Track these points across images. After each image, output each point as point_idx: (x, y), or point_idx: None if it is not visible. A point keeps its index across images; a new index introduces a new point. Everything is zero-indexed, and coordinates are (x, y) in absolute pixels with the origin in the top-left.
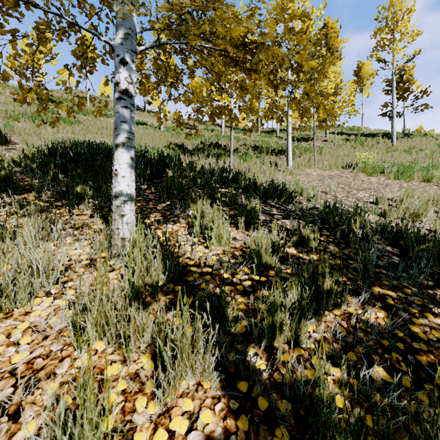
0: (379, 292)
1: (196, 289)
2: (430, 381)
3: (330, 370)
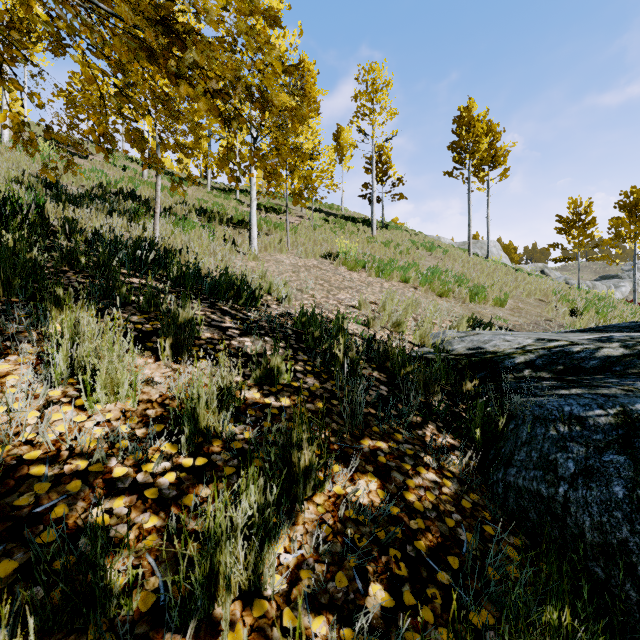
0: (370, 446)
1: (38, 527)
2: (432, 581)
3: (311, 626)
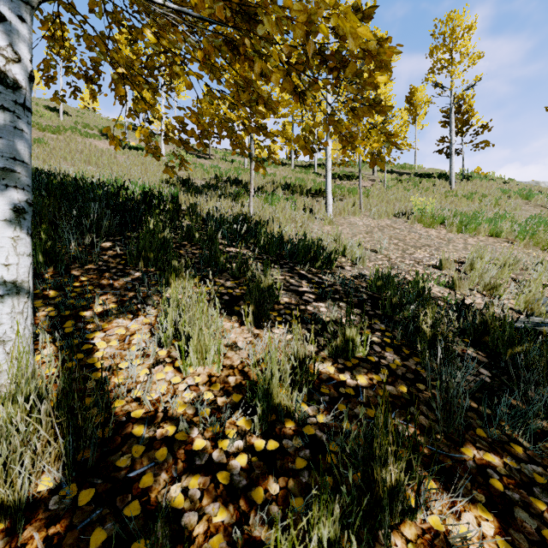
0: (475, 459)
1: (127, 496)
2: None
3: None
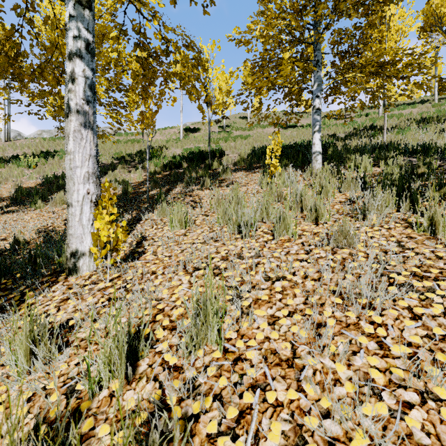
0: None
1: None
2: None
3: None
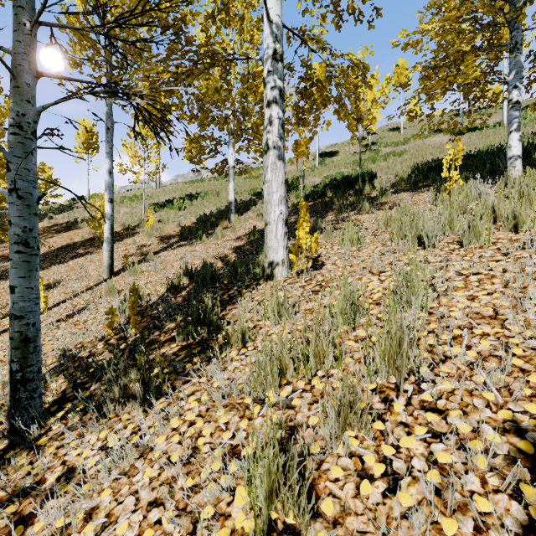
0: None
1: None
2: None
3: None
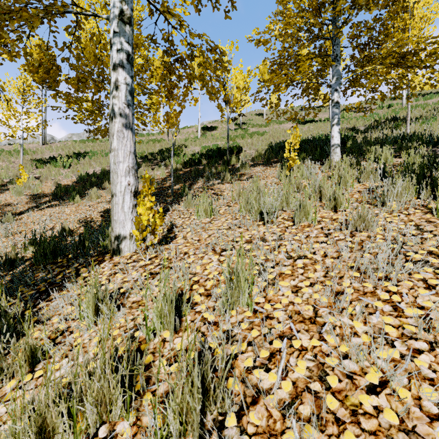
0: None
1: None
2: None
3: None
